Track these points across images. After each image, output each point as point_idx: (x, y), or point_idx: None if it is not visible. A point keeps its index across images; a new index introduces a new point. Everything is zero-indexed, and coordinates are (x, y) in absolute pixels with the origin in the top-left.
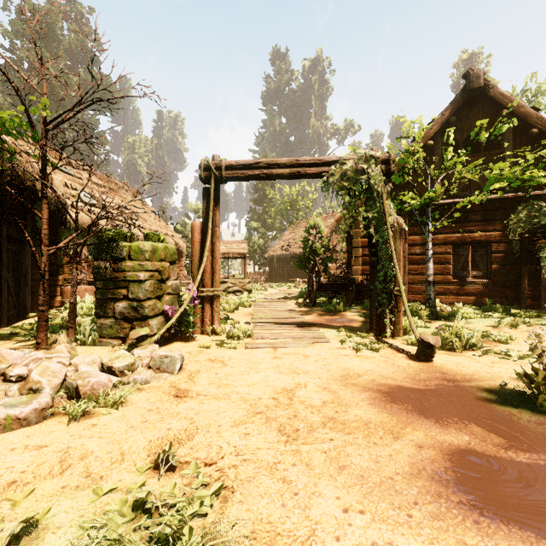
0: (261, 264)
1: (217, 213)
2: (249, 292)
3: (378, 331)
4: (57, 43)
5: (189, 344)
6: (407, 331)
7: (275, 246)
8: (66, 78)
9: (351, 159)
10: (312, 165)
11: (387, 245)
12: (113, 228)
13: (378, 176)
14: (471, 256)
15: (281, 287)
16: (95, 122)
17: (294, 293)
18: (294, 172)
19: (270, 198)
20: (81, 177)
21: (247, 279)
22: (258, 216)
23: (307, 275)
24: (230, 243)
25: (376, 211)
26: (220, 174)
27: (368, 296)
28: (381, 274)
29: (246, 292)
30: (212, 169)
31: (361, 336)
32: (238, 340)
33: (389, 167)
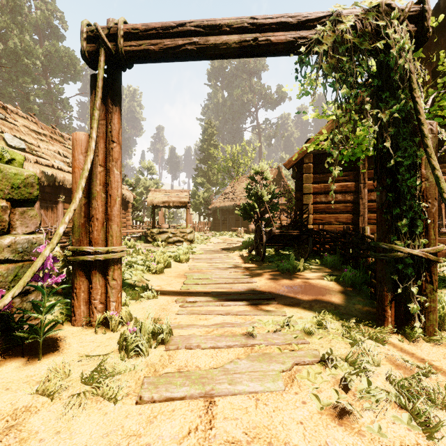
0: (205, 215)
1: (113, 119)
2: (191, 242)
3: (394, 323)
4: (25, 19)
5: (29, 371)
6: (445, 323)
7: (218, 199)
8: (30, 48)
9: (350, 14)
10: (279, 28)
11: (414, 170)
12: (43, 174)
13: (406, 37)
14: (443, 202)
15: (223, 236)
16: (59, 89)
17: (237, 243)
18: (247, 40)
19: (213, 158)
20: (14, 121)
21: (189, 229)
22: (204, 173)
23: (247, 224)
24: (171, 192)
25: (396, 108)
26: (116, 46)
27: (326, 249)
28: (405, 222)
29: (188, 242)
30: (101, 34)
31: (371, 337)
32: (137, 356)
33: (423, 25)
